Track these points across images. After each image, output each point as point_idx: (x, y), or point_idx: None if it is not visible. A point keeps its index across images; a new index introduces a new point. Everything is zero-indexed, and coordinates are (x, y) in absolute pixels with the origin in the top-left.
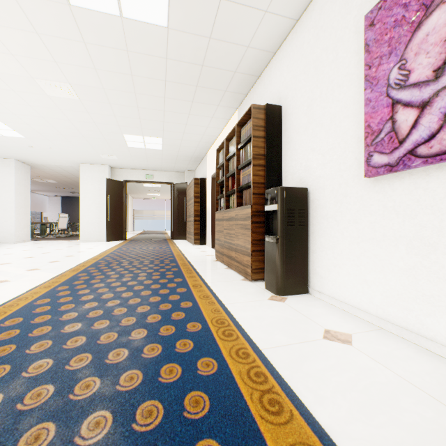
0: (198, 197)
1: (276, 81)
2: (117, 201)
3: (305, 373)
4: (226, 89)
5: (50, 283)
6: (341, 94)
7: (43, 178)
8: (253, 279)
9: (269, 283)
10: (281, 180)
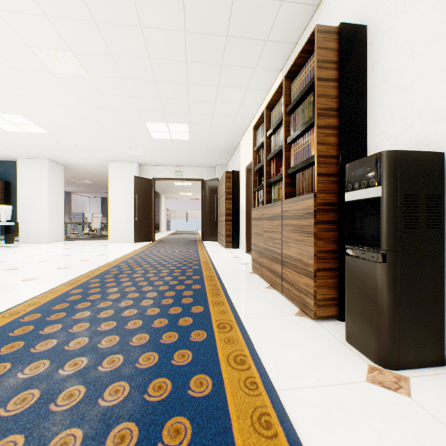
0: (230, 193)
1: None
2: (145, 199)
3: None
4: (268, 37)
5: (24, 306)
6: None
7: (79, 178)
8: (317, 316)
9: (357, 336)
10: (365, 150)
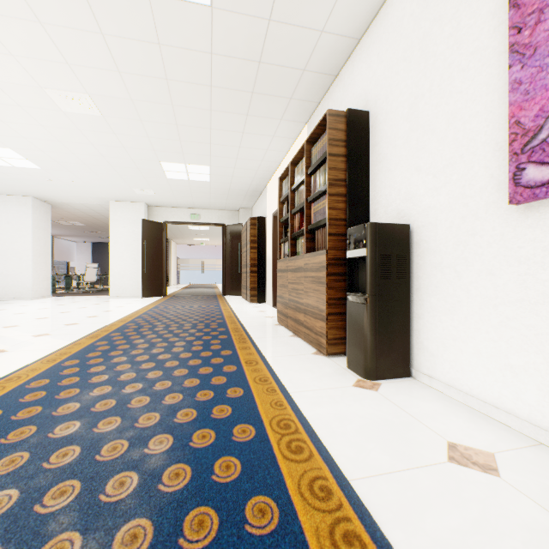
0: (255, 242)
1: (361, 78)
2: (155, 247)
3: (431, 536)
4: (292, 96)
5: (57, 355)
6: (466, 81)
7: (68, 219)
8: (329, 353)
9: (353, 361)
10: (368, 215)
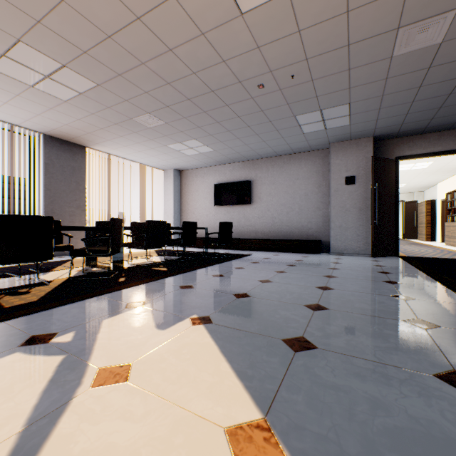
0: (429, 212)
1: None
2: None
3: None
4: (451, 170)
5: None
6: None
7: None
8: None
9: None
10: None
